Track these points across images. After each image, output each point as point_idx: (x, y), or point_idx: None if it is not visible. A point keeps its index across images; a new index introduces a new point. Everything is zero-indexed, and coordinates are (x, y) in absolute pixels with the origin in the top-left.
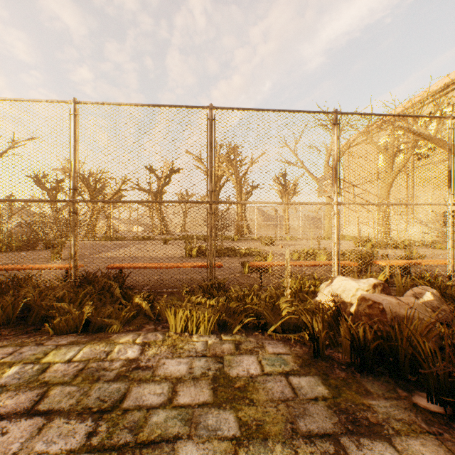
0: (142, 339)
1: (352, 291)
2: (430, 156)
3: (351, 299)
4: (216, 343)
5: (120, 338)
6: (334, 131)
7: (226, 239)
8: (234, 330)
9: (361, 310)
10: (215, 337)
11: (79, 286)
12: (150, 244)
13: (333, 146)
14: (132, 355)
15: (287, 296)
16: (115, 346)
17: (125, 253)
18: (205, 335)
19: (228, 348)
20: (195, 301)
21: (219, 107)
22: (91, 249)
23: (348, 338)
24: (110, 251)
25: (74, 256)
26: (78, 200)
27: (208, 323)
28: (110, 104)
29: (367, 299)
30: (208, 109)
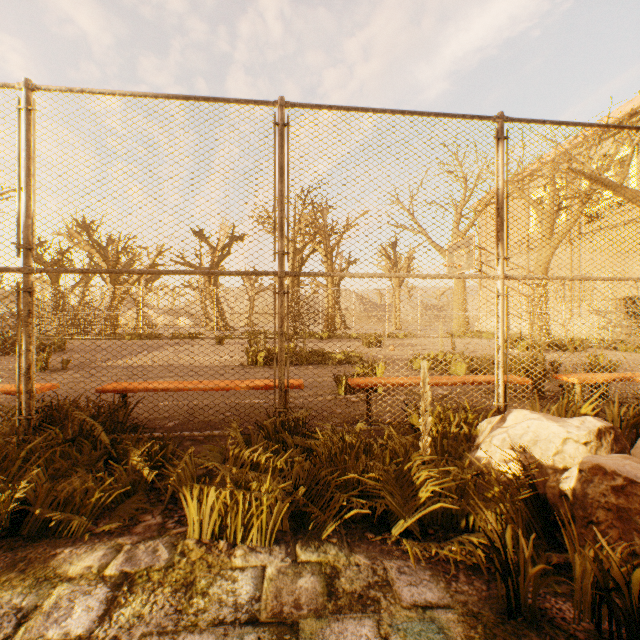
0: (121, 564)
1: (555, 443)
2: (605, 217)
3: (554, 460)
4: (284, 572)
5: (74, 560)
6: (498, 151)
7: (311, 338)
8: (324, 532)
9: (595, 495)
10: (282, 553)
11: (49, 423)
12: (197, 345)
13: (496, 176)
14: (80, 622)
15: (425, 451)
16: (51, 590)
17: (155, 359)
18: (261, 547)
19: (310, 589)
20: (249, 459)
21: (296, 103)
22: (104, 352)
23: (589, 576)
24: (133, 356)
25: (26, 372)
26: (34, 269)
27: (270, 517)
28: (95, 92)
29: (609, 473)
30: (276, 106)
